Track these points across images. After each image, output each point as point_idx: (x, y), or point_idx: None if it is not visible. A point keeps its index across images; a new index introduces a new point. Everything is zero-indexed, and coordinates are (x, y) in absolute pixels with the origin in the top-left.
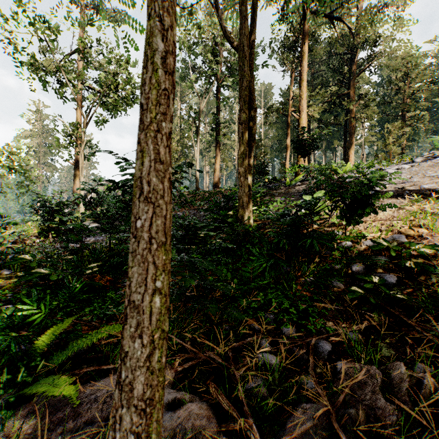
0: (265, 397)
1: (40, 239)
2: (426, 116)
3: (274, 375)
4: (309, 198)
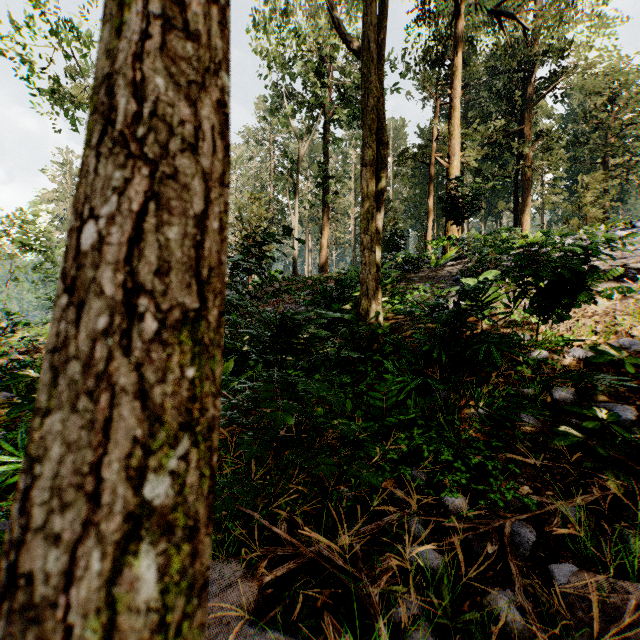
0: (427, 639)
1: None
2: (639, 163)
3: (441, 594)
4: (471, 282)
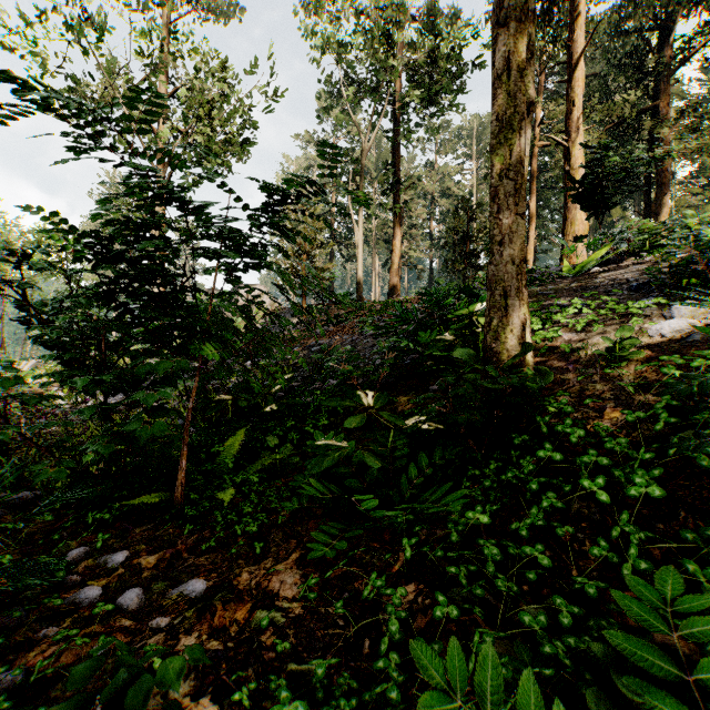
0: None
1: (59, 392)
2: None
3: None
4: None
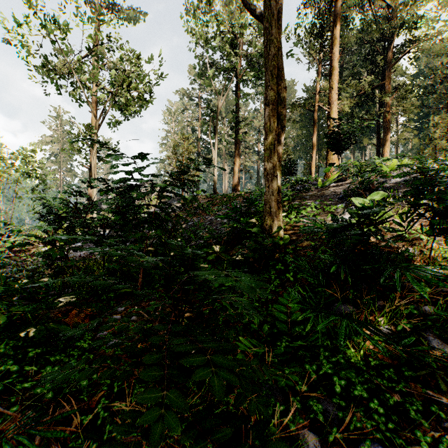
0: None
1: (45, 248)
2: None
3: None
4: (359, 202)
